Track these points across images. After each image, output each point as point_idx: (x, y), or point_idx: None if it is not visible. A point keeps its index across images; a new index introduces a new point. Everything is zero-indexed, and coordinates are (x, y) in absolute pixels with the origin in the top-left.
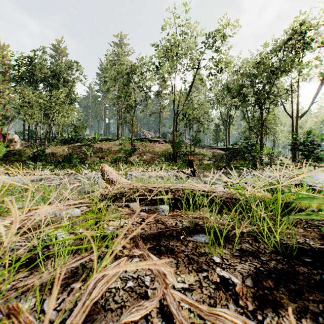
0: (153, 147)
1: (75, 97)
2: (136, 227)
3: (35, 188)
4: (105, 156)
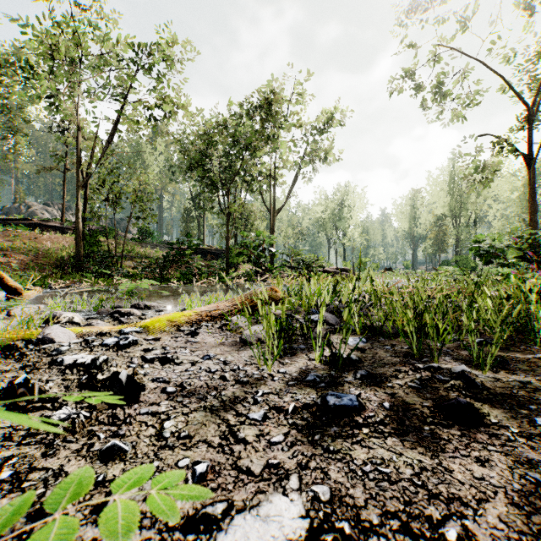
0: (38, 239)
1: None
2: None
3: None
4: None
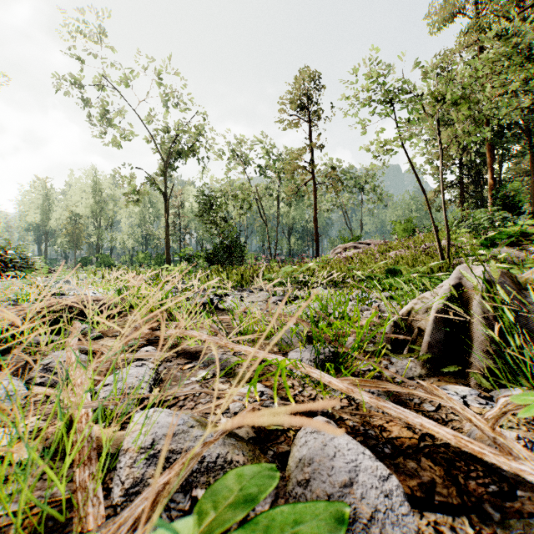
0: None
1: None
2: None
3: None
4: None
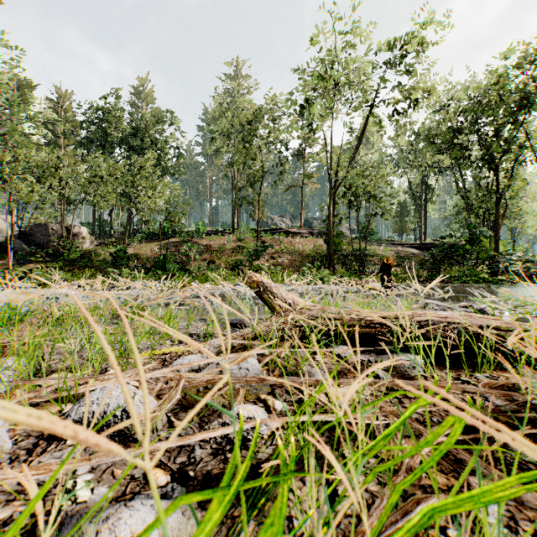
0: (292, 243)
1: (167, 166)
2: (390, 403)
3: (160, 315)
4: (215, 259)
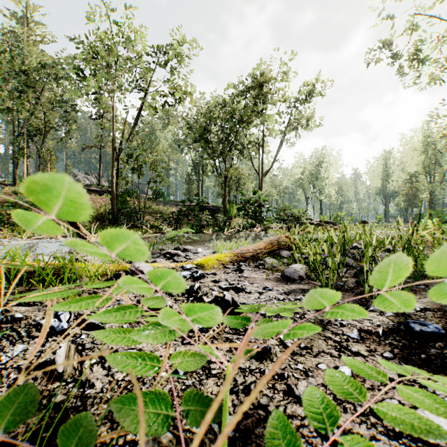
0: None
1: None
2: None
3: None
4: None
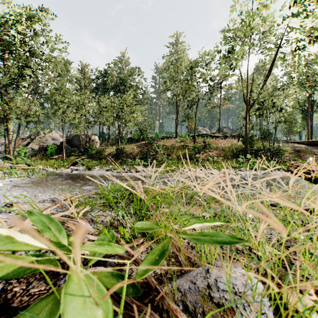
0: (216, 142)
1: (137, 100)
2: None
3: None
4: (170, 153)
